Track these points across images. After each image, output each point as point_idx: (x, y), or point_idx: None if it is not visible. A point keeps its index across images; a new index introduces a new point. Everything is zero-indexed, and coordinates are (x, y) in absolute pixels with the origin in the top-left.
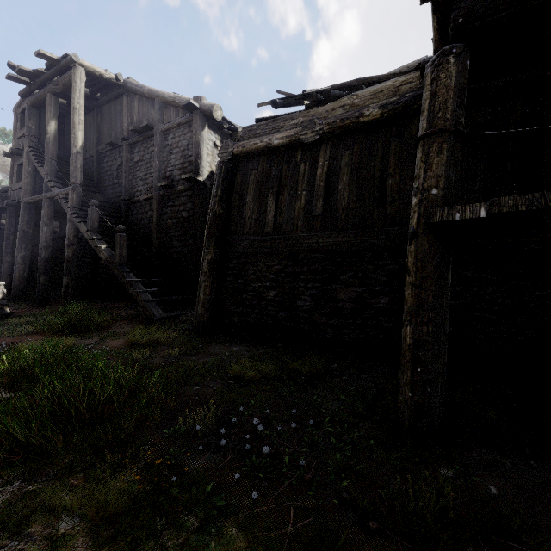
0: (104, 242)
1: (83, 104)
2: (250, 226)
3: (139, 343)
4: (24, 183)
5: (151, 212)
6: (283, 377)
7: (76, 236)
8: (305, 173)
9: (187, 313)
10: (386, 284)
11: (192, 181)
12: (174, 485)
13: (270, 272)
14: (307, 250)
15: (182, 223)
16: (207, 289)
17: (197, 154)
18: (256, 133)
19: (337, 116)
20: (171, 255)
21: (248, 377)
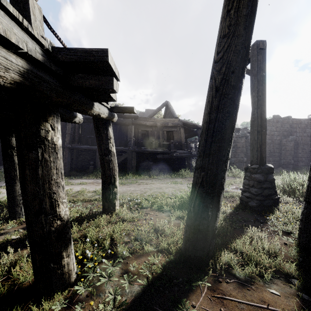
0: None
1: None
2: None
3: None
4: None
5: None
6: None
7: None
8: None
9: None
10: None
11: None
12: None
13: None
14: None
15: None
16: None
17: None
18: None
19: None
20: None
21: None
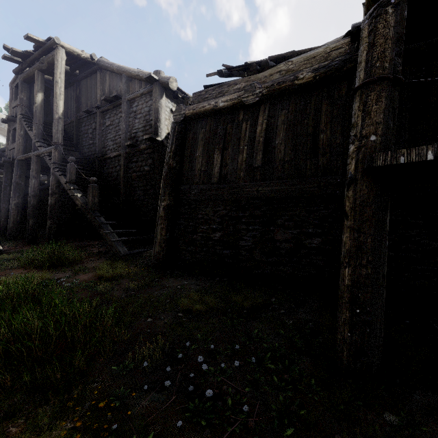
0: (80, 191)
1: (65, 79)
2: (200, 177)
3: (104, 277)
4: (17, 144)
5: (119, 167)
6: (227, 310)
7: (57, 186)
8: (246, 130)
9: (147, 251)
10: (318, 227)
11: (152, 140)
12: (113, 436)
13: (216, 216)
14: (248, 197)
15: (145, 176)
16: (162, 231)
17: (156, 118)
18: (205, 97)
19: (275, 80)
20: (135, 202)
21: (196, 310)
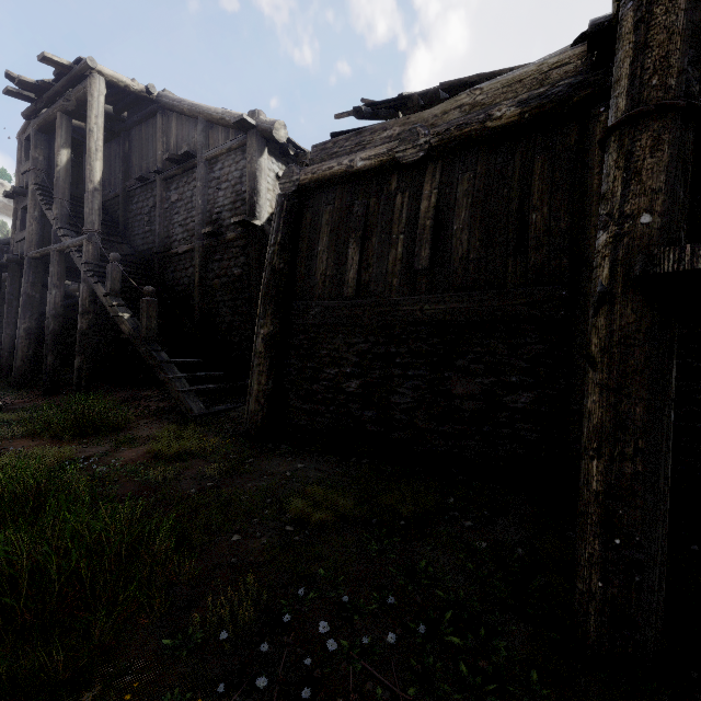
0: (128, 309)
1: (106, 127)
2: (324, 287)
3: (163, 455)
4: (29, 232)
5: (193, 268)
6: (371, 519)
7: (92, 301)
8: (402, 208)
9: (238, 407)
10: (527, 373)
11: (246, 225)
12: None
13: (352, 353)
14: (407, 320)
15: (234, 283)
16: (262, 377)
17: (253, 189)
18: (332, 152)
19: (452, 122)
20: (219, 326)
21: (316, 521)
